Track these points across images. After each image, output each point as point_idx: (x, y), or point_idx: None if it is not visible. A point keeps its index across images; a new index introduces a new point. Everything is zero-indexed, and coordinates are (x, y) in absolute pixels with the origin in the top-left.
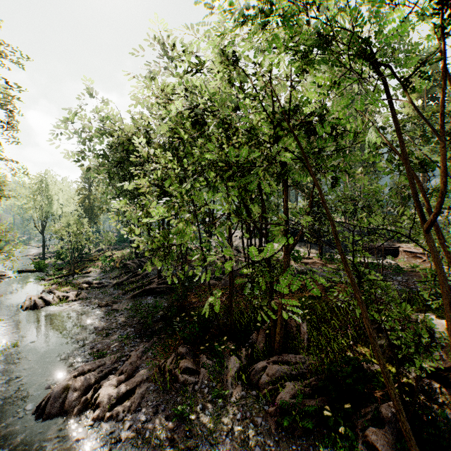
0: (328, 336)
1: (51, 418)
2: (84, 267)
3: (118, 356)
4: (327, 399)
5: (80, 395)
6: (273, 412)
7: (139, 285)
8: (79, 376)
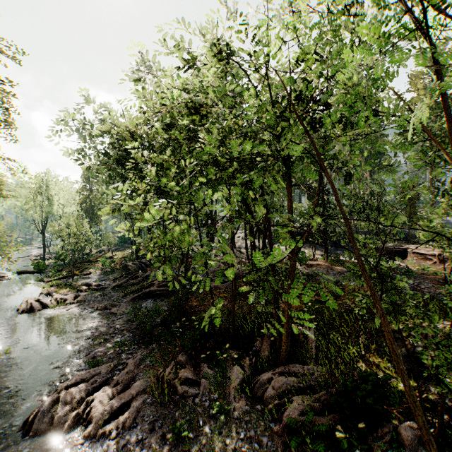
0: (338, 344)
1: (39, 435)
2: (84, 268)
3: (114, 365)
4: (339, 416)
5: (71, 409)
6: (280, 431)
7: (139, 287)
8: (71, 388)
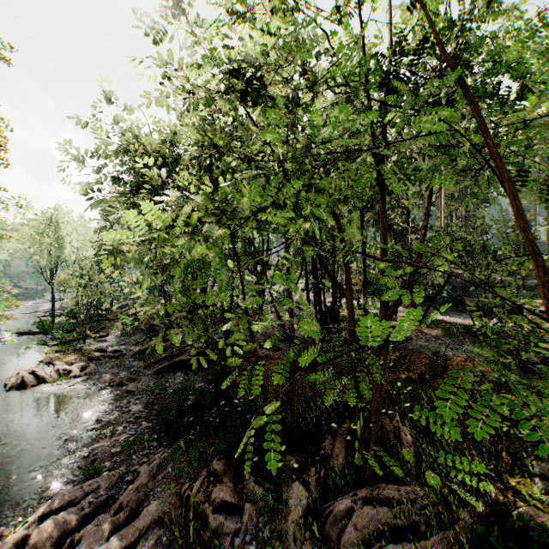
0: (447, 450)
1: None
2: (101, 328)
3: (120, 474)
4: None
5: None
6: None
7: (167, 355)
8: (49, 518)
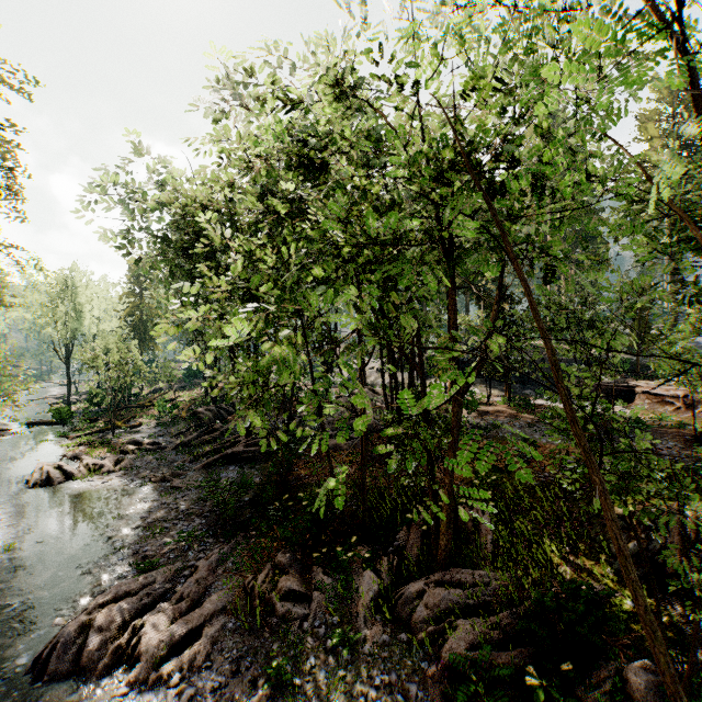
0: (527, 537)
1: (58, 681)
2: (132, 417)
3: (176, 569)
4: (530, 651)
5: (109, 639)
6: (437, 674)
7: (217, 446)
8: (110, 605)
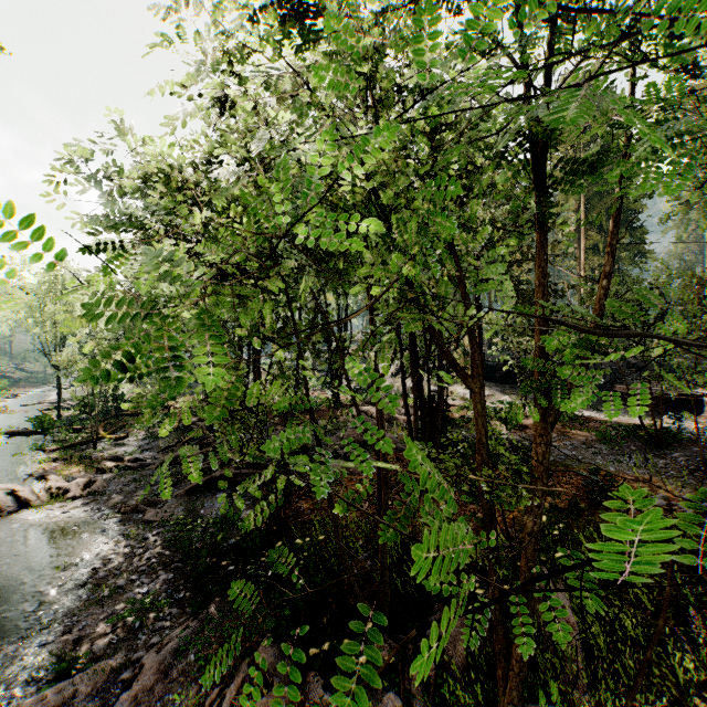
0: (633, 636)
1: None
2: (119, 427)
3: (112, 667)
4: None
5: None
6: None
7: (205, 466)
8: None
